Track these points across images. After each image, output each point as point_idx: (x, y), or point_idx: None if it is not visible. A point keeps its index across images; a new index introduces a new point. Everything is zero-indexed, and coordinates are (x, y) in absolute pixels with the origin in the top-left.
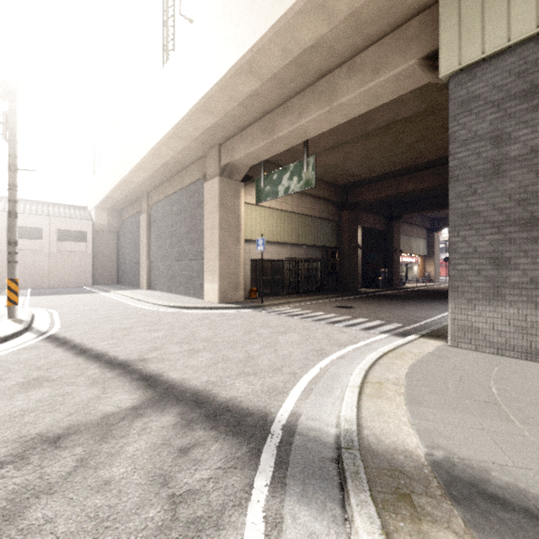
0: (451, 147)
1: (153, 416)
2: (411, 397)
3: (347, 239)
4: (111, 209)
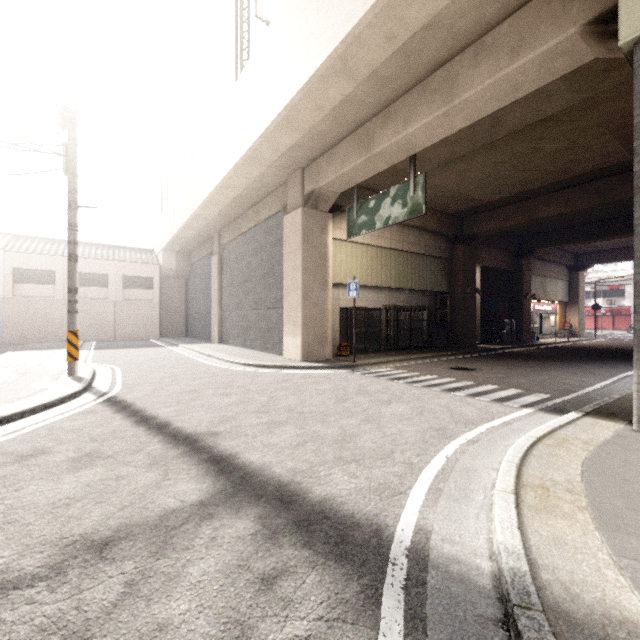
0: (638, 144)
1: (226, 518)
2: (602, 516)
3: (461, 282)
4: (179, 251)
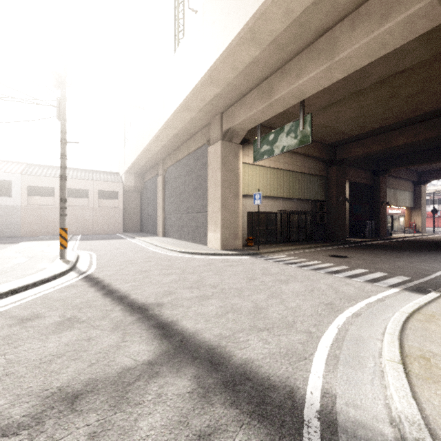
0: None
1: (169, 377)
2: None
3: (335, 193)
4: (136, 173)
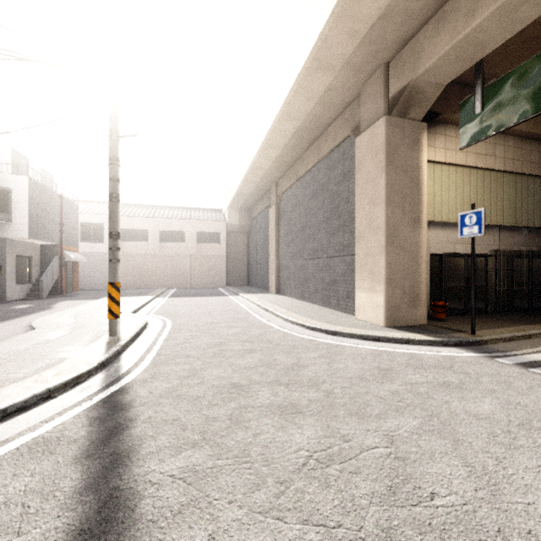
0: None
1: None
2: None
3: None
4: (242, 208)
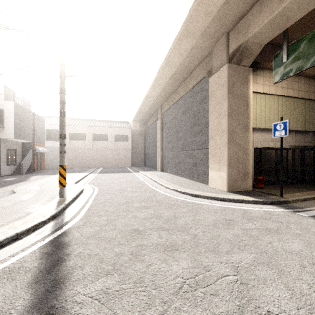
0: None
1: None
2: None
3: None
4: (141, 121)
